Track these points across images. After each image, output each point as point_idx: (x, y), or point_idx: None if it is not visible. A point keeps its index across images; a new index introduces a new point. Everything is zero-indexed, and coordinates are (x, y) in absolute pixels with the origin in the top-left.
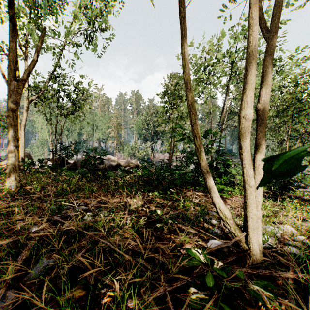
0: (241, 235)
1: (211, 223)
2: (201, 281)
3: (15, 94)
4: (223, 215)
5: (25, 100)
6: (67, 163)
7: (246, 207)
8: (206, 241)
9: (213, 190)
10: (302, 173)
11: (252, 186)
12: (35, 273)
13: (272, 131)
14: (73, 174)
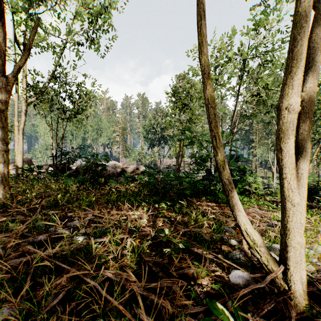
0: (278, 269)
1: (229, 243)
2: None
3: (3, 91)
4: (250, 240)
5: (23, 103)
6: (69, 169)
7: (286, 233)
8: (226, 271)
9: (237, 206)
10: None
11: (294, 204)
12: None
13: None
14: (71, 182)
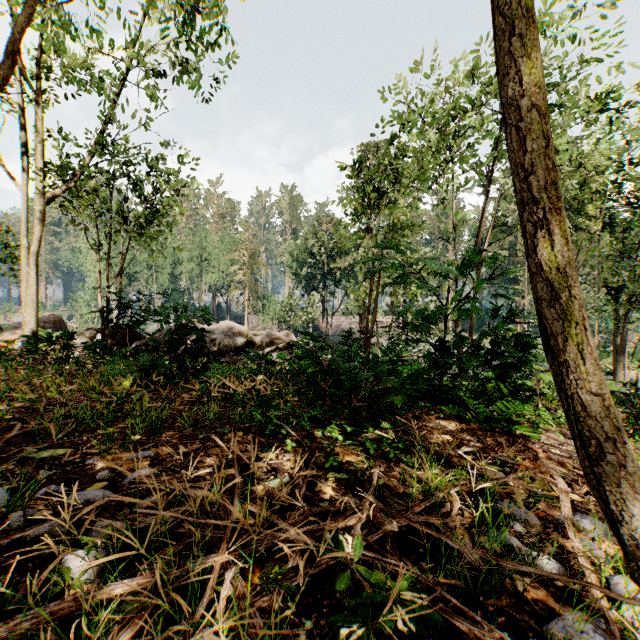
0: None
1: (535, 567)
2: None
3: None
4: None
5: (38, 198)
6: (139, 338)
7: None
8: None
9: None
10: None
11: None
12: None
13: (613, 264)
14: (123, 370)
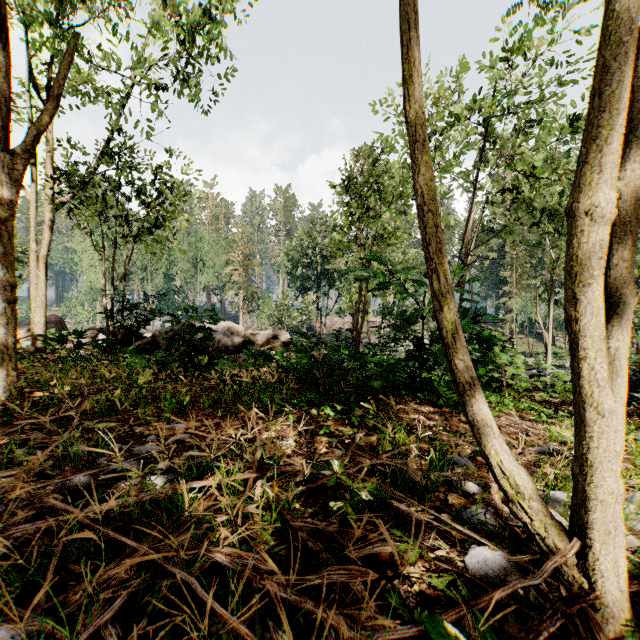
0: (569, 547)
1: (463, 489)
2: None
3: (6, 182)
4: (509, 486)
5: (47, 205)
6: (139, 338)
7: (586, 471)
8: (458, 549)
9: (481, 416)
10: None
11: (604, 413)
12: None
13: None
14: (143, 364)
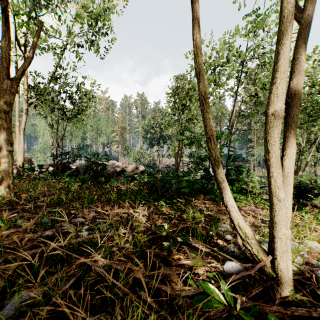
0: (267, 259)
1: (225, 238)
2: None
3: (8, 94)
4: (242, 233)
5: (24, 103)
6: (69, 168)
7: (273, 225)
8: (221, 263)
9: (230, 202)
10: None
11: (281, 200)
12: (8, 312)
13: None
14: (73, 181)
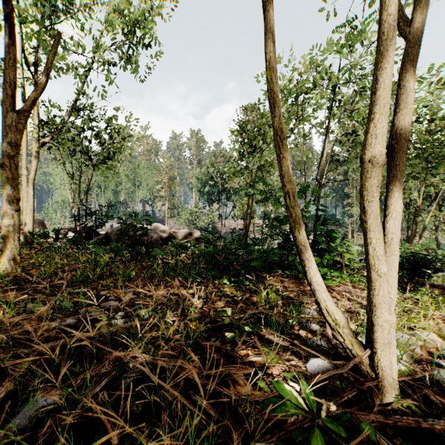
0: (364, 353)
1: (310, 328)
2: (302, 441)
3: (13, 131)
4: (332, 320)
5: (34, 143)
6: (96, 234)
7: (372, 309)
8: (303, 361)
9: (316, 279)
10: (444, 249)
11: (381, 275)
12: (20, 422)
13: None
14: (102, 251)
